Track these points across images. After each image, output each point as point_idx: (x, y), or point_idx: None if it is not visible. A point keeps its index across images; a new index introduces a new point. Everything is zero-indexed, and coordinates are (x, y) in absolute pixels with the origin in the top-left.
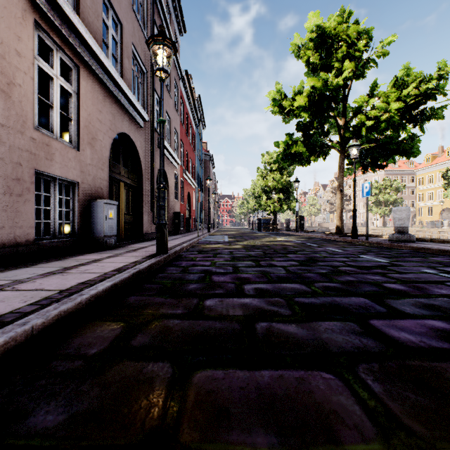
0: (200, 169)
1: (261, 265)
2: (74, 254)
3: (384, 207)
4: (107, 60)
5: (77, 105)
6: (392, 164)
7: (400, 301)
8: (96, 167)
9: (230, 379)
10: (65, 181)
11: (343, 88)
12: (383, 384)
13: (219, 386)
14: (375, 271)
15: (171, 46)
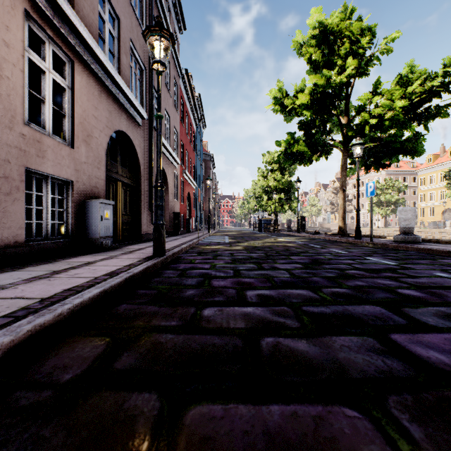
0: (201, 169)
1: (264, 268)
2: (67, 256)
3: (386, 208)
4: (103, 54)
5: (71, 100)
6: (394, 165)
7: (419, 311)
8: (92, 166)
9: (232, 418)
10: (58, 179)
11: (346, 86)
12: (423, 426)
13: (217, 429)
14: (385, 274)
15: (169, 37)
